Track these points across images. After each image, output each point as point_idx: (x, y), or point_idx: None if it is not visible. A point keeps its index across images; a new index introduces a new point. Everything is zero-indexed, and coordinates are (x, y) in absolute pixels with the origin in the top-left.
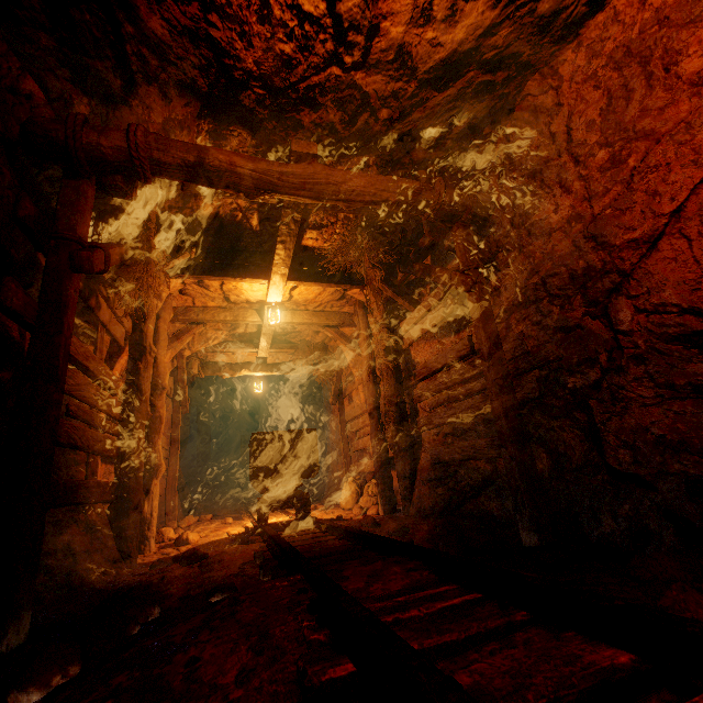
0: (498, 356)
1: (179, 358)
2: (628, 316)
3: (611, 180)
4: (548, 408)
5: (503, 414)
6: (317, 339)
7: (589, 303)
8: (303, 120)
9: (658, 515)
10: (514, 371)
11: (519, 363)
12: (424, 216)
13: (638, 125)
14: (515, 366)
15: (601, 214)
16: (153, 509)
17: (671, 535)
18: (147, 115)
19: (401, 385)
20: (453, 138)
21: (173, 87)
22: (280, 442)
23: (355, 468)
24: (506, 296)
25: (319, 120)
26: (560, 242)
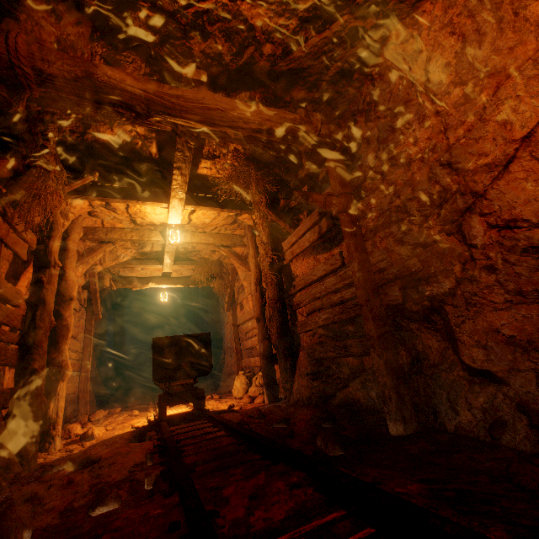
0: (366, 268)
1: (91, 273)
2: (481, 232)
3: (464, 114)
4: (408, 312)
5: (372, 319)
6: (214, 257)
7: (444, 222)
8: (193, 48)
9: (511, 408)
10: (380, 281)
11: (384, 274)
12: (303, 147)
13: (490, 64)
14: (381, 277)
15: (456, 144)
16: (58, 409)
17: (525, 427)
18: (38, 33)
19: (283, 294)
20: (327, 81)
21: (61, 3)
22: (178, 345)
23: (245, 363)
24: (372, 217)
25: (208, 50)
26: (419, 170)
